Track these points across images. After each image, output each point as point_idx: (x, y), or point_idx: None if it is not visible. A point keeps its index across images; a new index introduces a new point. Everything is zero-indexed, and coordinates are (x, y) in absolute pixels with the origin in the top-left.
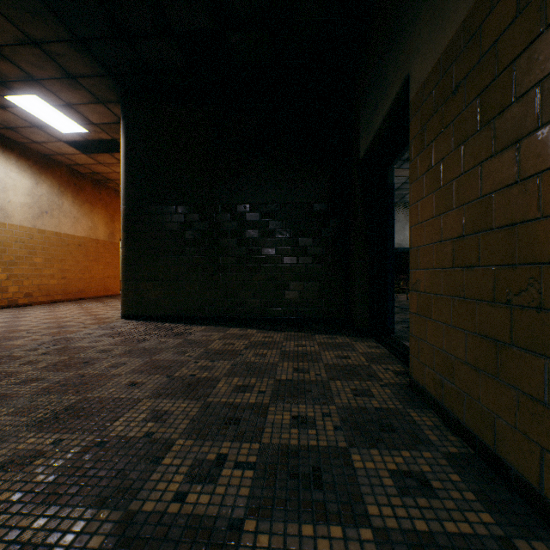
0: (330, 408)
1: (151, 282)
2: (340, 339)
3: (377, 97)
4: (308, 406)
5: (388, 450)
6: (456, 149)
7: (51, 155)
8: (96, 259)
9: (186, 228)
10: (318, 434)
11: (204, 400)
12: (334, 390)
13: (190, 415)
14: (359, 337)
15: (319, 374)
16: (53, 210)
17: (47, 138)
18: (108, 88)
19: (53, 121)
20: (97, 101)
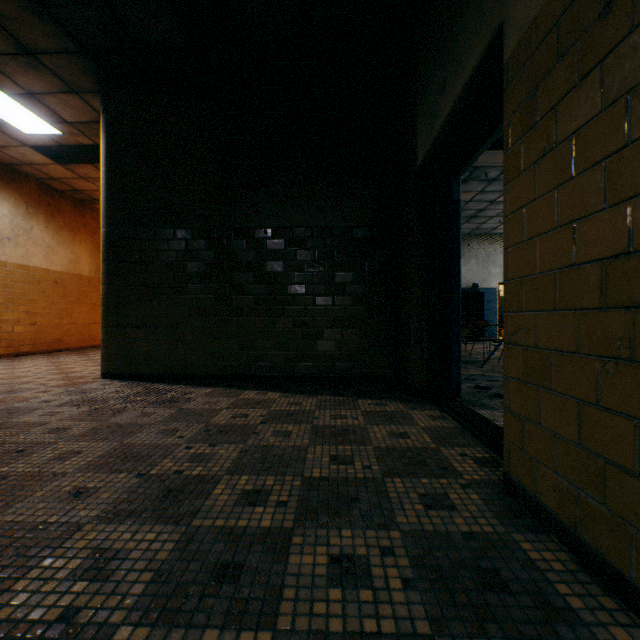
0: (391, 536)
1: (141, 329)
2: (392, 405)
3: (445, 74)
4: (356, 531)
5: (507, 639)
6: (611, 107)
7: (14, 165)
8: (79, 300)
9: (187, 258)
10: (377, 600)
11: (188, 523)
12: (394, 497)
13: (156, 560)
14: (416, 402)
15: (368, 466)
16: (18, 237)
17: (7, 141)
18: (82, 70)
19: (12, 117)
20: (69, 90)
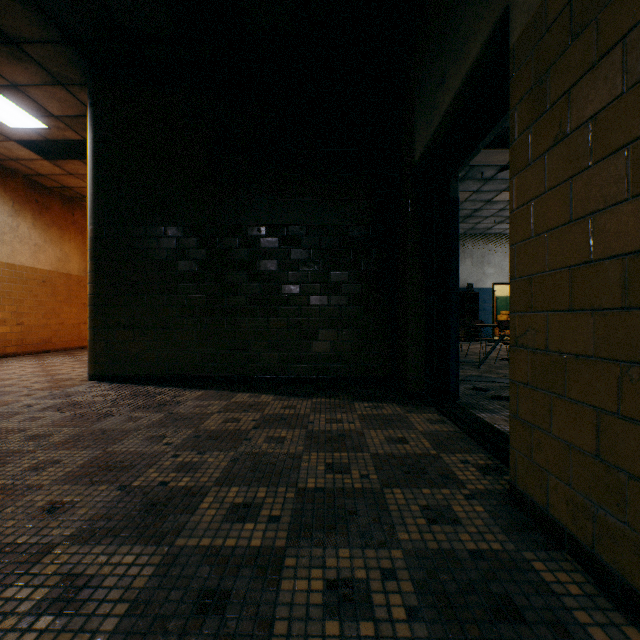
0: (393, 556)
1: (130, 330)
2: (389, 408)
3: (445, 65)
4: (355, 551)
5: None
6: (635, 87)
7: None
8: (68, 300)
9: (178, 256)
10: (379, 634)
11: (171, 543)
12: (394, 510)
13: (133, 588)
14: (414, 405)
15: (366, 474)
16: (4, 234)
17: None
18: (68, 61)
19: None
20: (55, 82)
